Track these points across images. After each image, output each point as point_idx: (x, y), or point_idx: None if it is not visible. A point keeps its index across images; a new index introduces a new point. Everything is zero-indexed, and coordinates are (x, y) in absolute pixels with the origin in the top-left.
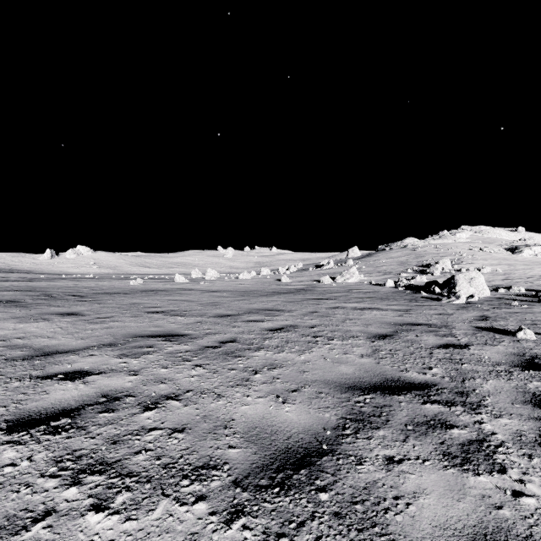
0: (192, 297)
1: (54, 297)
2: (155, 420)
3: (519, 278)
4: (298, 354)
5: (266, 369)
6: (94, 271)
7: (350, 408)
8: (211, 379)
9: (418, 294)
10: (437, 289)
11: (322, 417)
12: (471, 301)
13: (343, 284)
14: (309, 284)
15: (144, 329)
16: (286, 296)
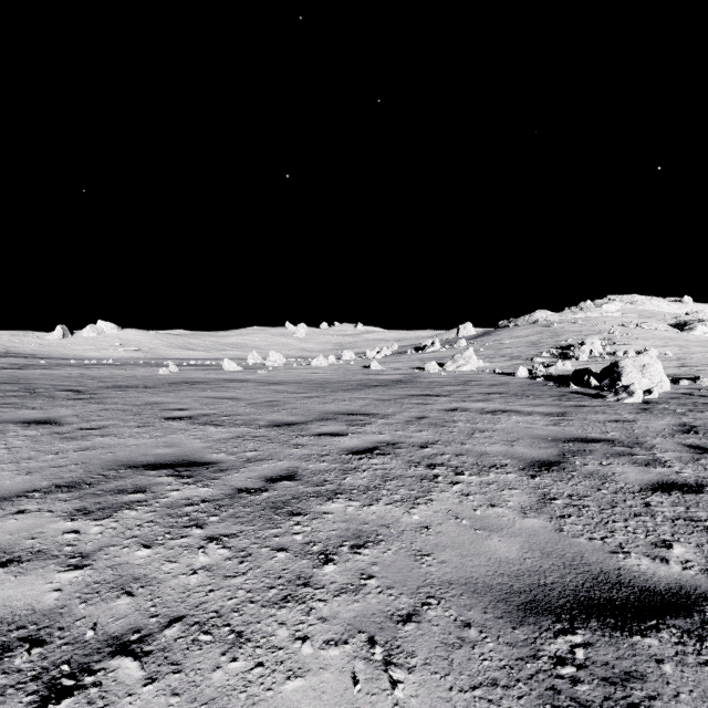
0: (241, 392)
1: (37, 392)
2: None
3: (700, 365)
4: (406, 507)
5: (347, 549)
6: (119, 355)
7: (548, 688)
8: (232, 579)
9: (567, 388)
10: (593, 381)
11: None
12: (648, 399)
13: (456, 373)
14: (409, 373)
15: (145, 450)
16: (377, 391)
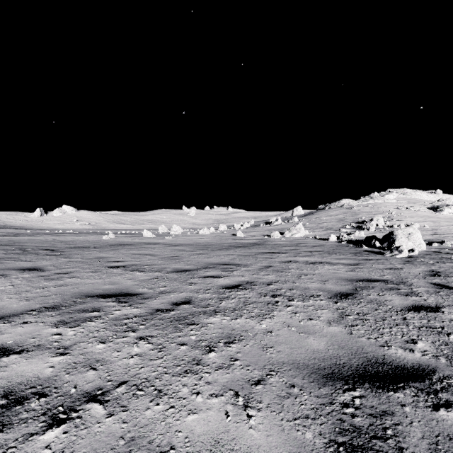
0: (155, 251)
1: (27, 251)
2: (56, 451)
3: (446, 233)
4: (258, 320)
5: (222, 344)
6: (76, 227)
7: (338, 419)
8: (154, 360)
9: (361, 248)
10: (377, 243)
11: (302, 439)
12: (412, 255)
13: (291, 238)
14: (261, 238)
15: (97, 286)
16: (241, 250)
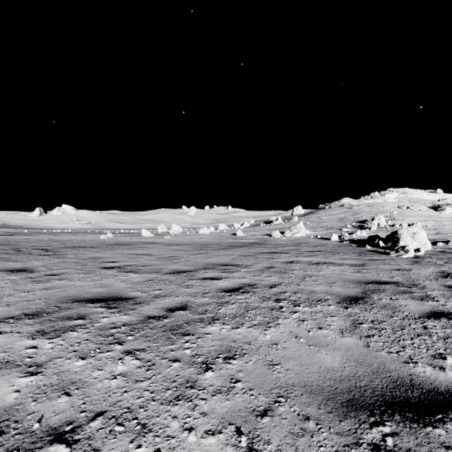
0: (153, 250)
1: (20, 251)
2: None
3: (449, 233)
4: (262, 330)
5: (221, 360)
6: (76, 227)
7: None
8: (141, 382)
9: (364, 248)
10: (381, 243)
11: None
12: (418, 255)
13: (292, 238)
14: (261, 238)
15: (87, 290)
16: (241, 249)
